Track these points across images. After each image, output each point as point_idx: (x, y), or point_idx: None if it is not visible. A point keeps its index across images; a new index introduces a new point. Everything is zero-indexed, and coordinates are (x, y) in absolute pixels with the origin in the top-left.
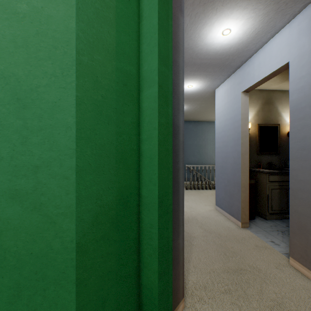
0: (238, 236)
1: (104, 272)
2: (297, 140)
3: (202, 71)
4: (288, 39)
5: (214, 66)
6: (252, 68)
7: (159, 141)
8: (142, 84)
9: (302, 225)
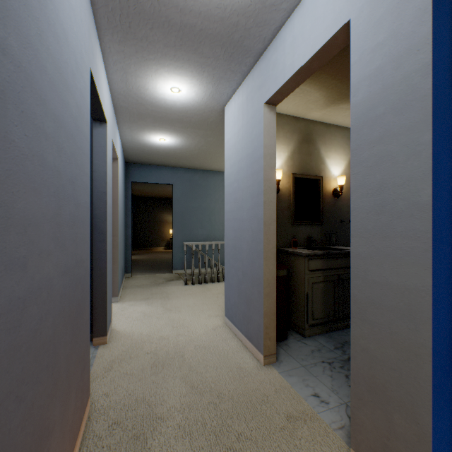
0: (257, 392)
1: None
2: (368, 190)
3: (192, 50)
4: None
5: (212, 42)
6: (282, 52)
7: None
8: None
9: (378, 385)
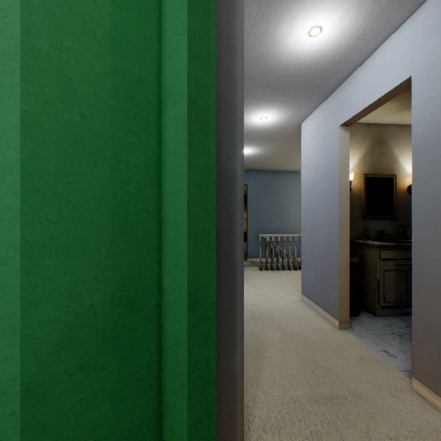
0: (334, 342)
1: (87, 430)
2: (424, 197)
3: (281, 94)
4: (410, 42)
5: (297, 87)
6: (355, 89)
7: (189, 197)
8: (164, 100)
9: (431, 329)
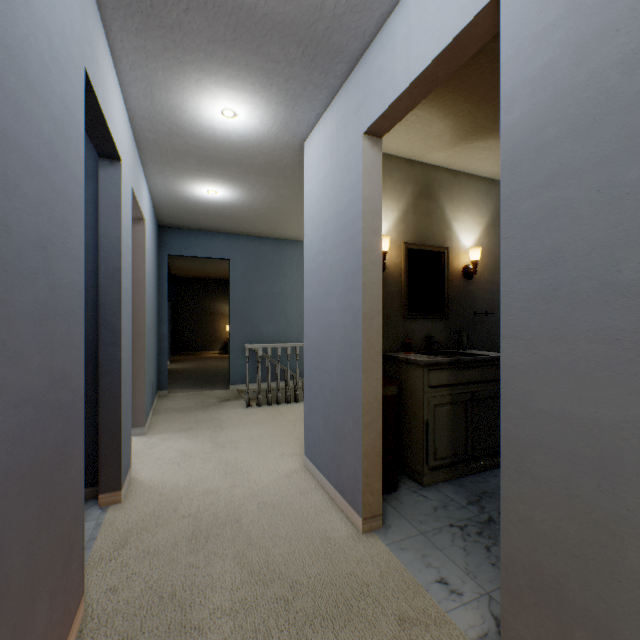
0: (352, 579)
1: None
2: (529, 264)
3: (252, 48)
4: None
5: (283, 35)
6: (391, 53)
7: None
8: None
9: (547, 580)
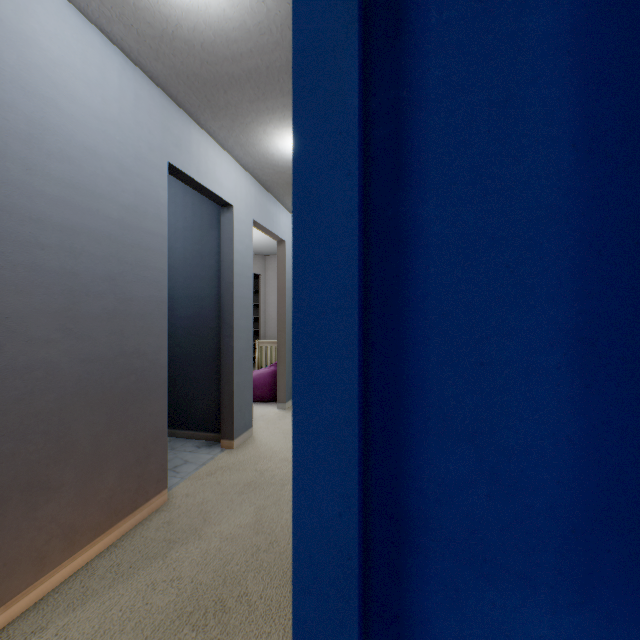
0: None
1: None
2: None
3: (278, 94)
4: None
5: (290, 73)
6: None
7: None
8: None
9: None
